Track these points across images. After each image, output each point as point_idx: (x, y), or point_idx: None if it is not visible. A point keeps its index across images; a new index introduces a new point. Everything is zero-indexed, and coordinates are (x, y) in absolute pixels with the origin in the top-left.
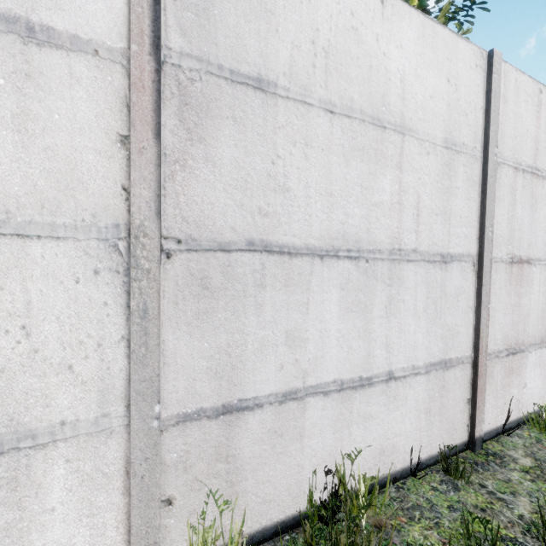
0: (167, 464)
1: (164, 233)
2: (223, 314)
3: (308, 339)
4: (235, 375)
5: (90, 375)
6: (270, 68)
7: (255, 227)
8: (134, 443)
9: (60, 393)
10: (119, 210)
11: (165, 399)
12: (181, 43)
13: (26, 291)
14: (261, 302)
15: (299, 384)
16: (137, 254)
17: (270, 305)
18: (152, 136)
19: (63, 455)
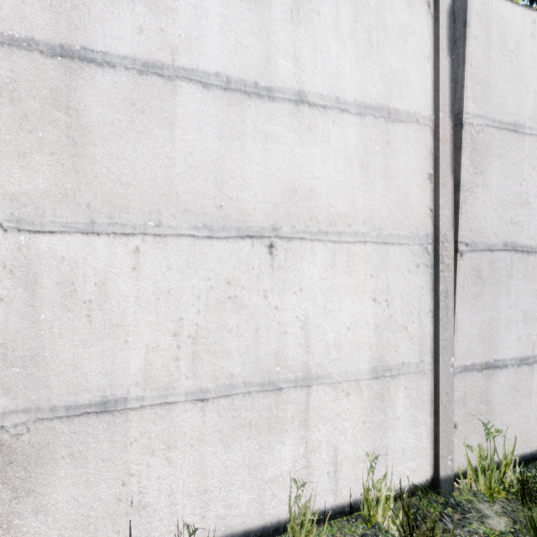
0: (455, 399)
1: (459, 239)
2: (487, 296)
3: (536, 318)
4: (493, 342)
5: (414, 334)
6: (521, 114)
7: (508, 232)
8: (441, 381)
9: (401, 344)
10: (428, 224)
11: (455, 354)
12: (473, 107)
13: (387, 278)
14: (509, 288)
15: (530, 353)
16: (442, 254)
17: (514, 291)
18: (449, 172)
19: (402, 384)
